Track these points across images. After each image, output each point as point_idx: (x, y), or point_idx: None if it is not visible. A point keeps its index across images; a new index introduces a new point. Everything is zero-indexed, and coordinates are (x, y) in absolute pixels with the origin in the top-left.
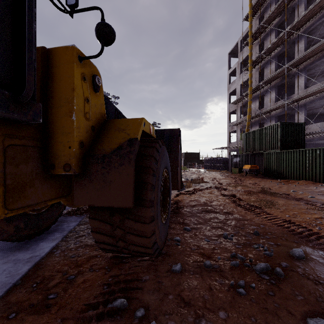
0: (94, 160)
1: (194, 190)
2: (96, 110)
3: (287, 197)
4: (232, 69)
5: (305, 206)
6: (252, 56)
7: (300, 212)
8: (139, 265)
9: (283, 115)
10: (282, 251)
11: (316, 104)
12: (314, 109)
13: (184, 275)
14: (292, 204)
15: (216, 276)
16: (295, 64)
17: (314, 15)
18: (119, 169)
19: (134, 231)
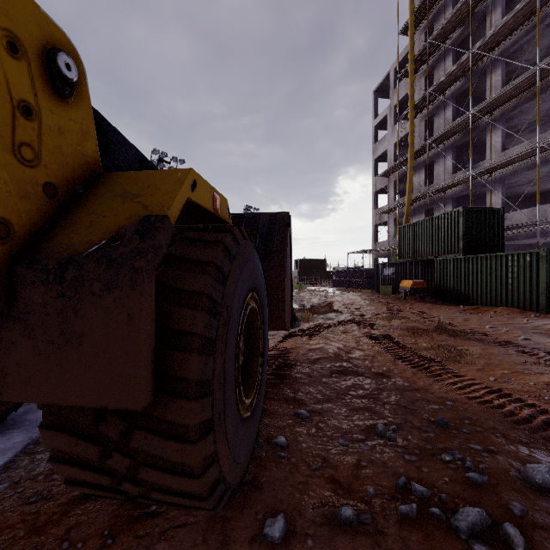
0: (37, 273)
1: (316, 326)
2: (63, 144)
3: (483, 340)
4: (380, 117)
5: (519, 357)
6: (415, 95)
7: (514, 370)
8: (188, 522)
9: (466, 196)
10: (504, 470)
11: (520, 178)
12: (516, 187)
13: (291, 549)
14: (496, 353)
15: (369, 549)
16: (487, 108)
17: (517, 27)
18: (104, 301)
19: (160, 460)
